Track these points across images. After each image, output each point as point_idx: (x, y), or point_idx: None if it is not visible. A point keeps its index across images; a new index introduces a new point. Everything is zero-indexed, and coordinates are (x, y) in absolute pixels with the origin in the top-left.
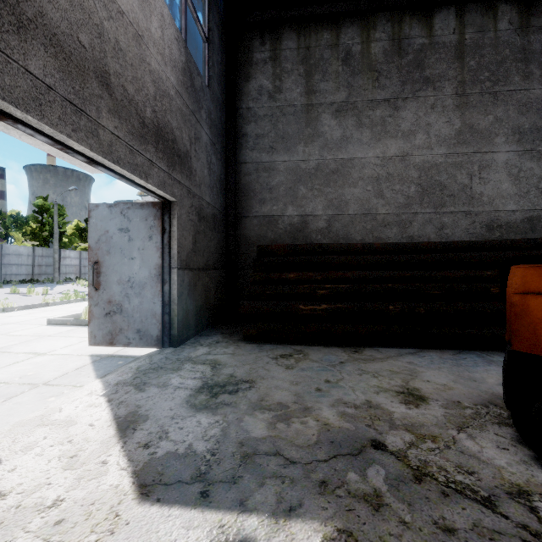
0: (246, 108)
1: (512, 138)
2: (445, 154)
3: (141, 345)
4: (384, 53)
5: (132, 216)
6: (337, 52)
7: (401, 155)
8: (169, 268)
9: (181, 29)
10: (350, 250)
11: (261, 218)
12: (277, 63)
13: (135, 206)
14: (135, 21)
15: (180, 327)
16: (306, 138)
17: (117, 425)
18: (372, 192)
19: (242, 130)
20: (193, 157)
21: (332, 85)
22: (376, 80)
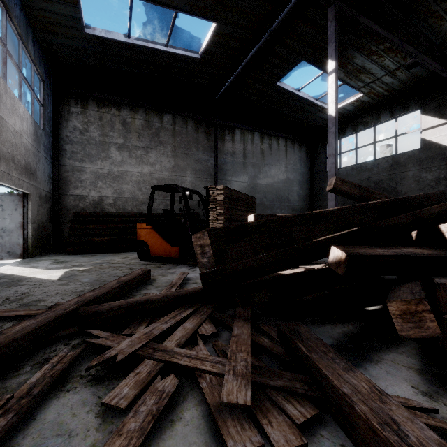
0: (65, 136)
1: (193, 172)
2: (168, 175)
3: (11, 258)
4: (142, 126)
5: (5, 199)
6: (119, 119)
7: (150, 173)
8: (27, 223)
9: (31, 111)
10: (120, 215)
11: (75, 196)
12: (85, 116)
13: (7, 194)
14: (20, 130)
15: (33, 249)
16: (103, 158)
17: (29, 267)
18: (136, 188)
19: (63, 147)
20: (37, 170)
21: (116, 135)
22: (138, 137)
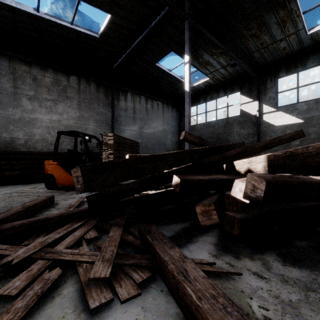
0: None
1: (95, 122)
2: (74, 123)
3: None
4: (51, 83)
5: None
6: (30, 75)
7: (58, 120)
8: None
9: None
10: (31, 153)
11: None
12: None
13: None
14: None
15: None
16: (14, 106)
17: None
18: (46, 132)
19: None
20: None
21: (27, 88)
22: (48, 91)
